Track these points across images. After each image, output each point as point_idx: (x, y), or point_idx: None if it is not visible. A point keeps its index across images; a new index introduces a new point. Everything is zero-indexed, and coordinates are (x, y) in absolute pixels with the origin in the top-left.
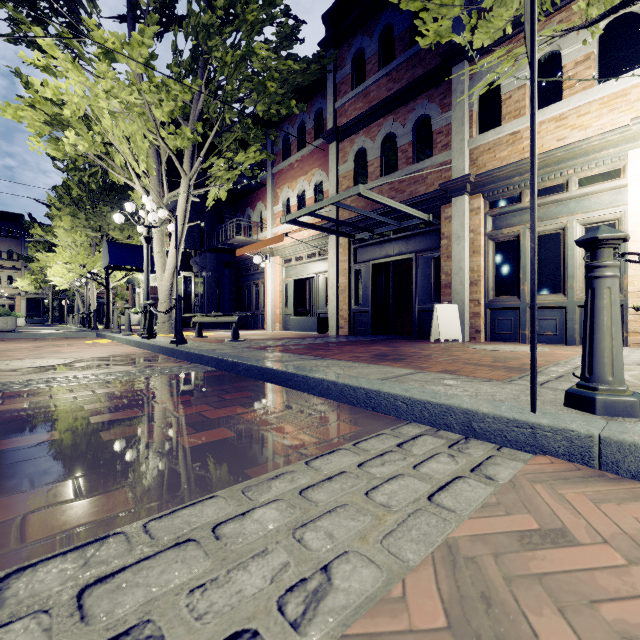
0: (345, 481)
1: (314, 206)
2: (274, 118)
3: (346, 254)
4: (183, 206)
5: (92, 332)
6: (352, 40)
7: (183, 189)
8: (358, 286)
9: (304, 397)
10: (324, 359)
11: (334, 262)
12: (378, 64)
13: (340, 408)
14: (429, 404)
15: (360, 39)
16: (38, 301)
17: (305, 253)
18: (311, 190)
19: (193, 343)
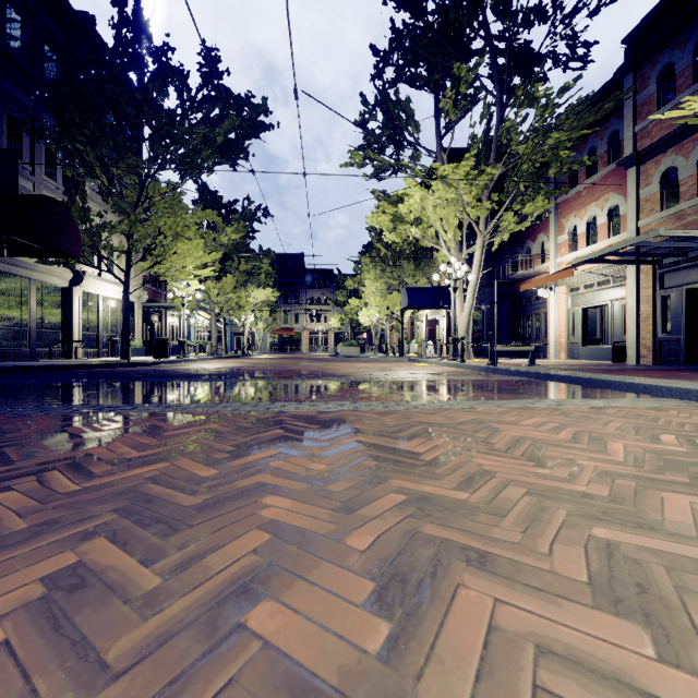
0: (625, 402)
1: (608, 249)
2: (565, 175)
3: (649, 280)
4: (478, 259)
5: (405, 358)
6: (657, 57)
7: (479, 245)
8: (666, 313)
9: (604, 390)
10: (618, 375)
11: (633, 290)
12: (693, 76)
13: (627, 393)
14: (679, 389)
15: (668, 55)
16: (341, 334)
17: (596, 280)
18: (603, 216)
19: (501, 365)
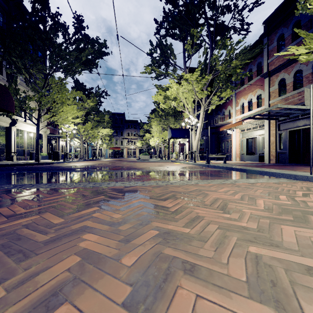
0: (264, 180)
1: (257, 112)
2: (239, 80)
3: (274, 127)
4: (202, 116)
5: (170, 160)
6: (277, 30)
7: (202, 110)
8: (280, 141)
9: (255, 174)
10: (261, 168)
11: (267, 131)
12: (291, 39)
13: (265, 176)
14: (287, 174)
15: (281, 30)
16: (142, 150)
17: (252, 126)
18: (255, 99)
19: (211, 164)
